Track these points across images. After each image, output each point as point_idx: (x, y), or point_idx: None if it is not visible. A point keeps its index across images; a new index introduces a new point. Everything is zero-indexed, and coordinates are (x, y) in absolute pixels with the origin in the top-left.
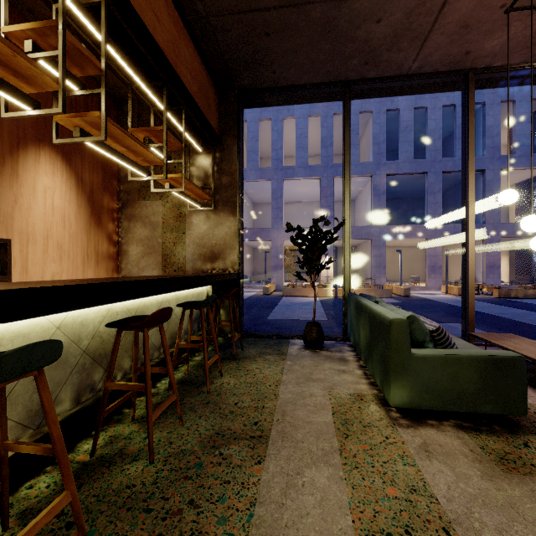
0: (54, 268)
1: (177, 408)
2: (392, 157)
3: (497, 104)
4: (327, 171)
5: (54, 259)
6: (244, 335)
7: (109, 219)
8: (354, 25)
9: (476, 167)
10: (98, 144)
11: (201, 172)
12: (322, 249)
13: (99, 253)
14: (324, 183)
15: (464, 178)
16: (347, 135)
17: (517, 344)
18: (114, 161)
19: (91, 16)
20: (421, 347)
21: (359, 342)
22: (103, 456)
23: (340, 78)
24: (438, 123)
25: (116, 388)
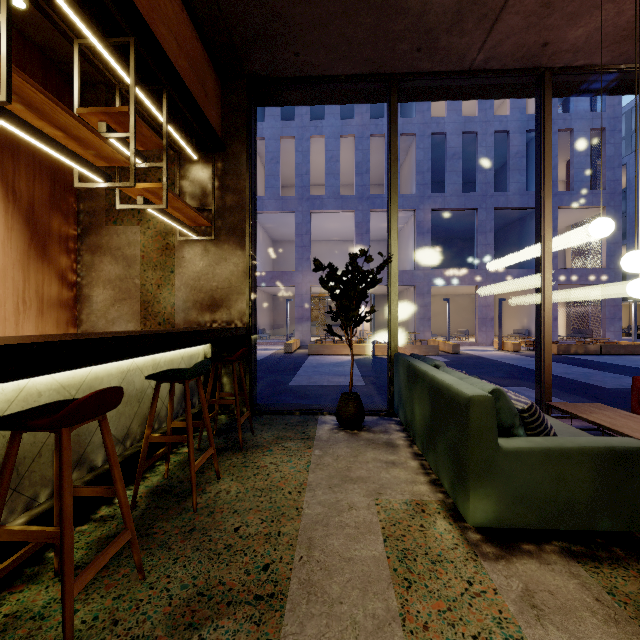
0: None
1: (134, 553)
2: (437, 190)
3: (554, 132)
4: (362, 203)
5: None
6: (257, 411)
7: (61, 251)
8: None
9: (531, 203)
10: (3, 115)
11: (196, 189)
12: (362, 294)
13: (44, 298)
14: (359, 218)
15: (538, 206)
16: (394, 145)
17: (612, 419)
18: (69, 168)
19: None
20: (509, 435)
21: (413, 422)
22: None
23: (384, 69)
24: (489, 151)
25: (6, 538)
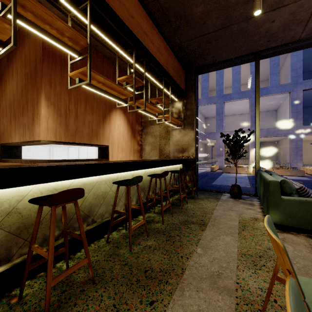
0: (120, 156)
1: (170, 209)
2: (309, 76)
3: None
4: (254, 93)
5: (120, 152)
6: (198, 189)
7: (138, 135)
8: (258, 27)
9: None
10: (141, 110)
11: (177, 110)
12: (240, 146)
13: (134, 149)
14: (252, 102)
15: None
16: (257, 81)
17: None
18: None
19: (139, 63)
20: (289, 196)
21: (260, 195)
22: (147, 220)
23: (252, 51)
24: None
25: (151, 197)
